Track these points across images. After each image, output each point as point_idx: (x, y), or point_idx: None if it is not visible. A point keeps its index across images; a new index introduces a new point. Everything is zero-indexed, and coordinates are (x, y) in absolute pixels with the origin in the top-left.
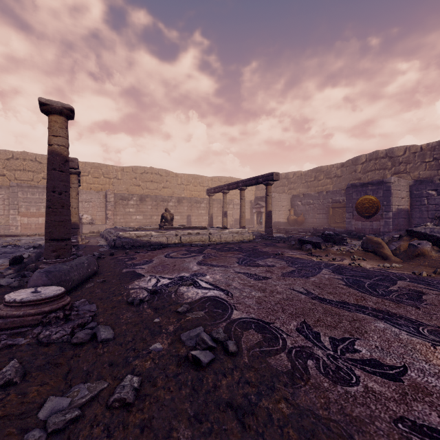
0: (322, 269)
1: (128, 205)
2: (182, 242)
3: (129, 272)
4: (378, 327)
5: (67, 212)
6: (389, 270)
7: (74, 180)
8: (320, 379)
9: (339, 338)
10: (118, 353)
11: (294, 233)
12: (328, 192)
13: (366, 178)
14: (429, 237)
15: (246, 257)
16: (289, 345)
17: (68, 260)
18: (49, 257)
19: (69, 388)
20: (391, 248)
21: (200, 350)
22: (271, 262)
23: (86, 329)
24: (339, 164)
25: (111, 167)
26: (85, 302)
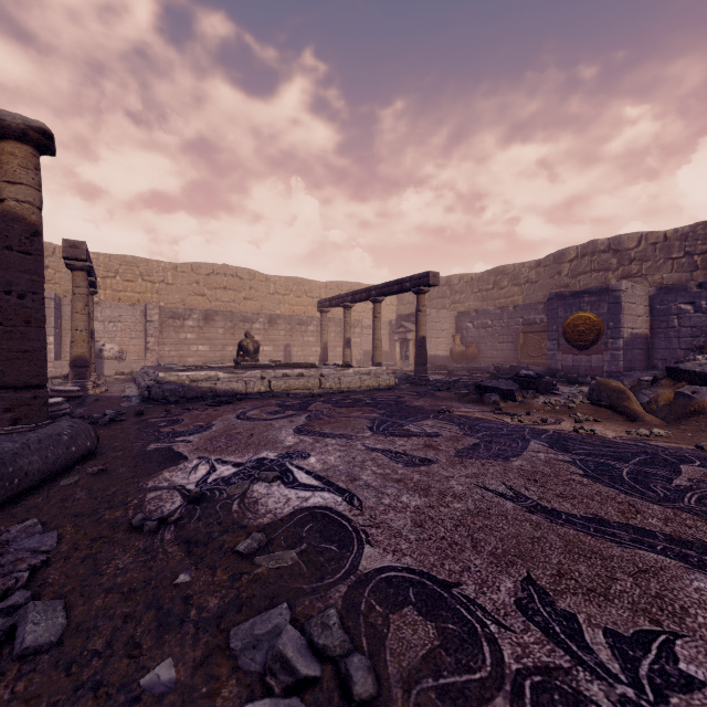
0: (528, 442)
1: (183, 328)
2: (273, 390)
3: (159, 450)
4: (706, 593)
5: (36, 332)
6: (651, 442)
7: (80, 281)
8: None
9: (629, 634)
10: (49, 700)
11: (462, 374)
12: (516, 306)
13: (577, 285)
14: None
15: (385, 417)
16: (511, 664)
17: (39, 427)
18: None
19: None
20: (641, 400)
21: (273, 697)
22: (431, 427)
23: None
24: (533, 262)
25: (154, 263)
26: (35, 526)
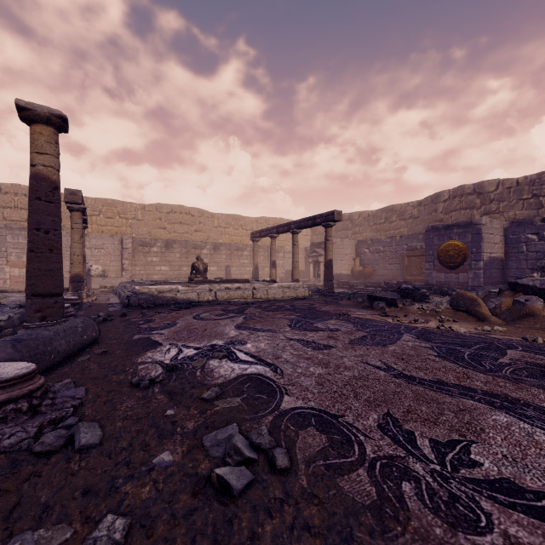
0: (402, 334)
1: (150, 253)
2: (218, 299)
3: (142, 339)
4: (499, 422)
5: (56, 257)
6: (491, 335)
7: (77, 219)
8: (428, 521)
9: (444, 441)
10: (102, 469)
11: (360, 288)
12: (402, 236)
13: (450, 219)
14: (539, 291)
15: (301, 318)
16: (370, 454)
17: (58, 323)
18: (31, 319)
19: (7, 538)
20: (489, 306)
21: (231, 466)
22: (333, 325)
23: (58, 429)
24: (415, 202)
25: (128, 204)
26: (70, 383)
